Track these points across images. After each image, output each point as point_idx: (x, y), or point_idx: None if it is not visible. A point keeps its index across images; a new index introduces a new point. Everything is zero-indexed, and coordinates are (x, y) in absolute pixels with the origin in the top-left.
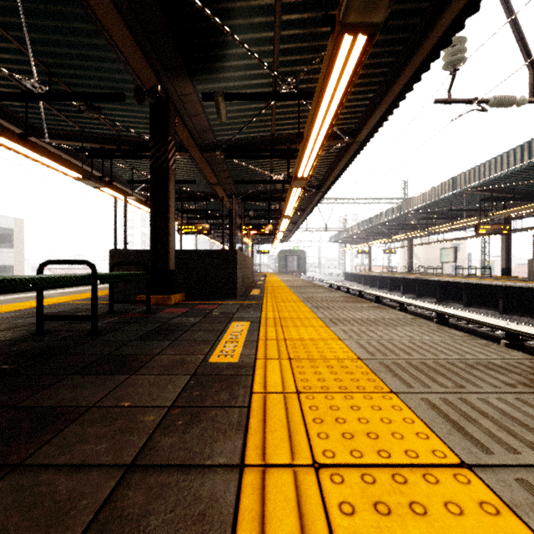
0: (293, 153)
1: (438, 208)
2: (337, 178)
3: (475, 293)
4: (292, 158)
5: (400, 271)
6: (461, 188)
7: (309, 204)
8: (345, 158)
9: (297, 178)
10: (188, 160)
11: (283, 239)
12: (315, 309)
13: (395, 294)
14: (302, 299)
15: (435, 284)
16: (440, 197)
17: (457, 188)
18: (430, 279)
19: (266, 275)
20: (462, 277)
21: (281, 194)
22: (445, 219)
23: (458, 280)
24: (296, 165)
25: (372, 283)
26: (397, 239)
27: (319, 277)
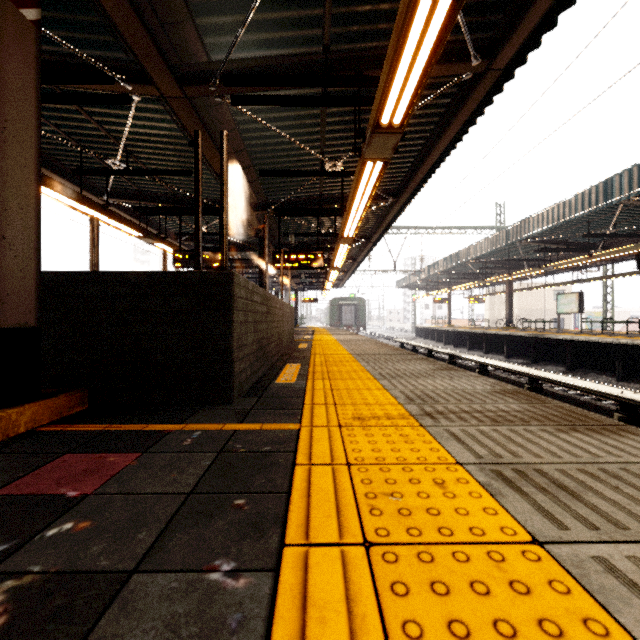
0: (367, 86)
1: (562, 234)
2: (434, 170)
3: (635, 360)
4: (364, 104)
5: (486, 325)
6: (623, 194)
7: (377, 227)
8: (458, 118)
9: (379, 126)
10: (172, 125)
11: (336, 283)
12: (521, 498)
13: (496, 358)
14: (407, 403)
15: (560, 345)
16: (579, 212)
17: (615, 195)
18: (556, 337)
19: (314, 332)
20: (597, 334)
21: (338, 205)
22: (570, 252)
23: (608, 340)
24: (384, 74)
25: (458, 341)
26: (496, 280)
27: (382, 333)
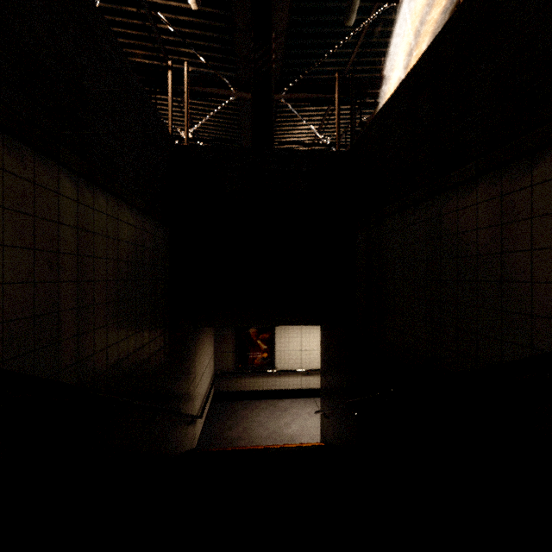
0: None
1: None
2: None
3: None
4: None
5: None
6: None
7: None
8: None
9: None
10: None
11: None
12: None
13: None
14: None
15: None
16: None
17: None
18: None
19: None
20: None
21: None
22: None
23: None
24: None
25: None
26: None
27: None
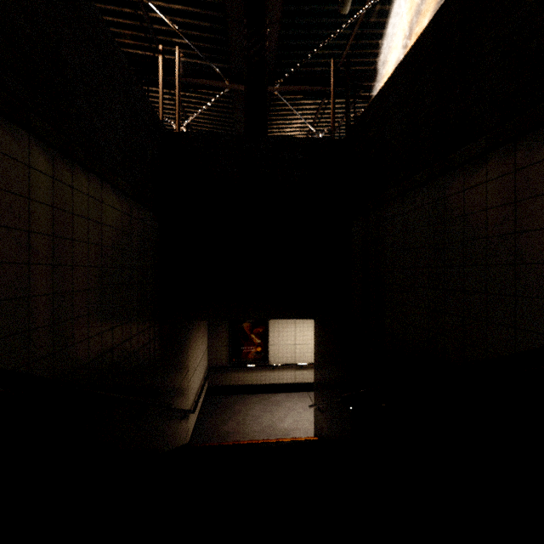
0: None
1: None
2: None
3: None
4: None
5: None
6: None
7: None
8: None
9: None
10: None
11: None
12: None
13: None
14: None
15: None
16: None
17: None
18: None
19: None
20: None
21: None
22: None
23: None
24: None
25: None
26: None
27: None
